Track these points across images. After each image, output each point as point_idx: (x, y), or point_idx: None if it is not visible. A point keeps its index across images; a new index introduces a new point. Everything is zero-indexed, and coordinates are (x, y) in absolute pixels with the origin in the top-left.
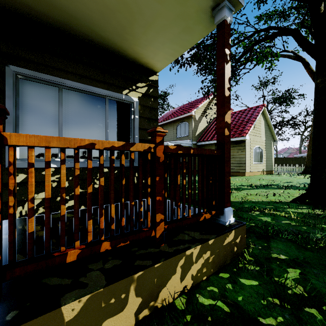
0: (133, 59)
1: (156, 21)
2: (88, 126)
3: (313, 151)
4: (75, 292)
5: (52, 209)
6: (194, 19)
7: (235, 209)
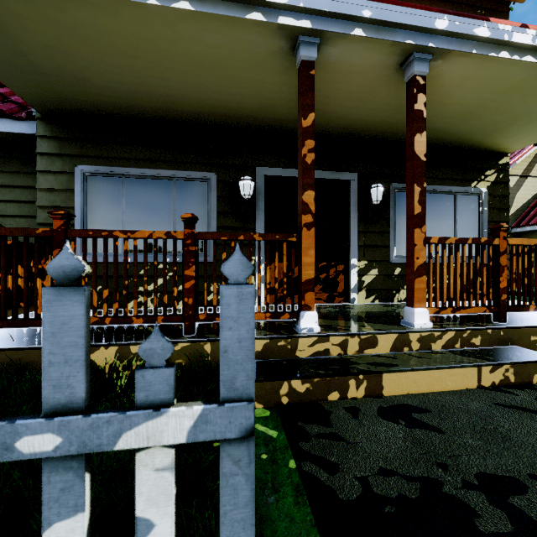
0: (485, 148)
1: None
2: (439, 224)
3: None
4: None
5: None
6: None
7: None
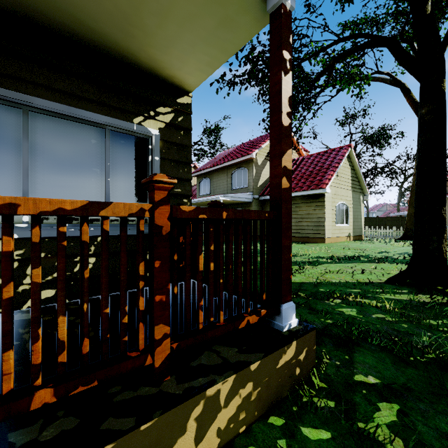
0: (149, 69)
1: (177, 6)
2: (75, 171)
3: (416, 210)
4: None
5: None
6: (237, 4)
7: (306, 295)
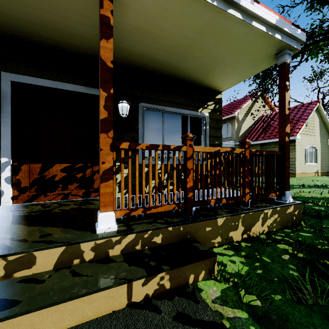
0: (206, 86)
1: (232, 65)
2: (177, 136)
3: None
4: (219, 215)
5: (159, 191)
6: (261, 61)
7: None
